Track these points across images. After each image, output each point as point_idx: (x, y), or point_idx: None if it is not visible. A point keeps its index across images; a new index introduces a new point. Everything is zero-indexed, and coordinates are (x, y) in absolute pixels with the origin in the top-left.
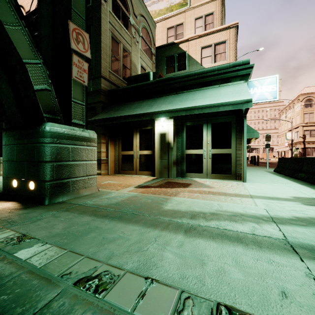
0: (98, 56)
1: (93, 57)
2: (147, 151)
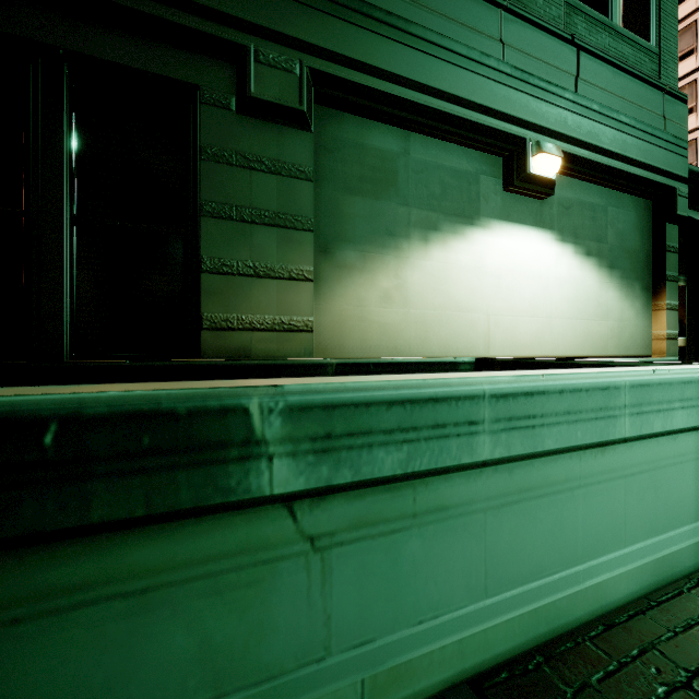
0: (672, 30)
1: (659, 20)
2: (679, 339)
